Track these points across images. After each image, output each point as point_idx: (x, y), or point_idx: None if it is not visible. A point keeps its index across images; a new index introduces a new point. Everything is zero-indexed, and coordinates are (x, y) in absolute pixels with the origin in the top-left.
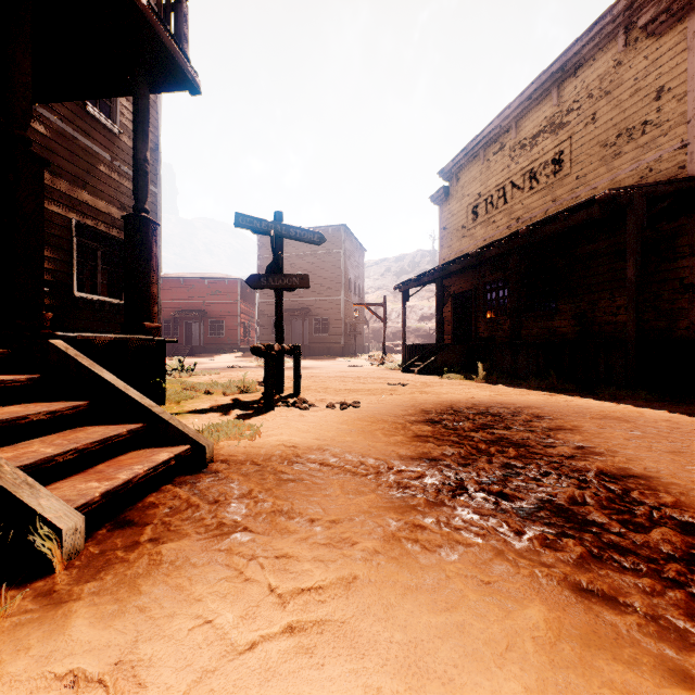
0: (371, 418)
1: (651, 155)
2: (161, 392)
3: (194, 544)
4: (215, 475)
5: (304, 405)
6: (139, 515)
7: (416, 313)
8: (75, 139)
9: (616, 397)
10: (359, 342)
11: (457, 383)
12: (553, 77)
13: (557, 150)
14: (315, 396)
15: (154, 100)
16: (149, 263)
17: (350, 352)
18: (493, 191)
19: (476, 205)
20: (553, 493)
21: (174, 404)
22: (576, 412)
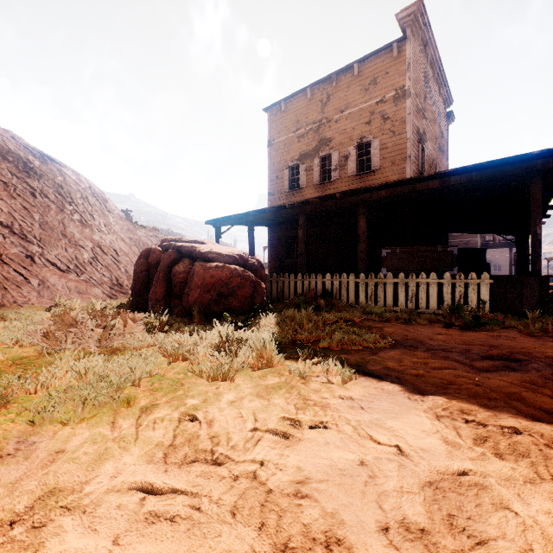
0: None
1: None
2: None
3: None
4: None
5: None
6: None
7: None
8: None
9: None
10: None
11: None
12: None
13: None
14: None
15: None
16: None
17: None
18: None
19: None
20: None
21: None
22: None
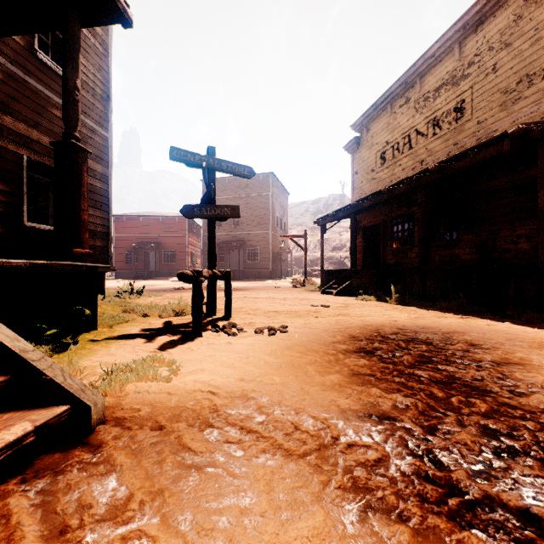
0: (301, 347)
1: None
2: (84, 319)
3: None
4: (93, 453)
5: (233, 330)
6: None
7: (329, 244)
8: (26, 82)
9: (533, 321)
10: (284, 268)
11: (374, 305)
12: (455, 35)
13: (459, 99)
14: (245, 319)
15: (105, 56)
16: (78, 189)
17: (276, 276)
18: (399, 139)
19: (384, 152)
20: None
21: (106, 328)
22: (507, 338)
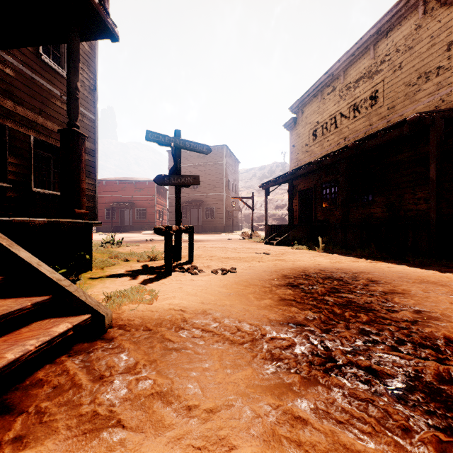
0: (245, 282)
1: (443, 91)
2: (85, 262)
3: (58, 447)
4: (109, 343)
5: (195, 271)
6: (20, 397)
7: (273, 204)
8: (33, 79)
9: (423, 264)
10: (235, 223)
11: (305, 253)
12: (370, 39)
13: (373, 89)
14: (203, 263)
15: (93, 55)
16: (79, 165)
17: (229, 229)
18: (327, 120)
19: (315, 130)
20: (418, 368)
21: (99, 270)
22: (399, 276)
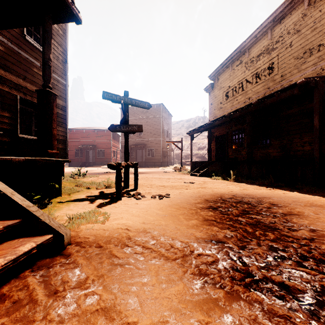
0: (177, 206)
1: (323, 62)
2: (55, 190)
3: None
4: (66, 258)
5: (139, 196)
6: None
7: (196, 146)
8: (19, 53)
9: (310, 191)
10: (169, 160)
11: (220, 182)
12: (268, 25)
13: (270, 62)
14: (145, 190)
15: (64, 37)
16: (51, 117)
17: (164, 165)
18: (236, 84)
19: (227, 92)
20: (324, 284)
21: (67, 195)
22: (293, 201)
